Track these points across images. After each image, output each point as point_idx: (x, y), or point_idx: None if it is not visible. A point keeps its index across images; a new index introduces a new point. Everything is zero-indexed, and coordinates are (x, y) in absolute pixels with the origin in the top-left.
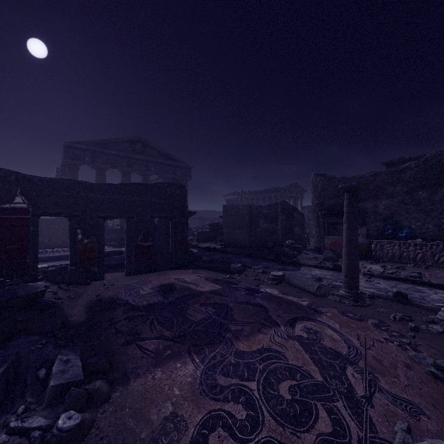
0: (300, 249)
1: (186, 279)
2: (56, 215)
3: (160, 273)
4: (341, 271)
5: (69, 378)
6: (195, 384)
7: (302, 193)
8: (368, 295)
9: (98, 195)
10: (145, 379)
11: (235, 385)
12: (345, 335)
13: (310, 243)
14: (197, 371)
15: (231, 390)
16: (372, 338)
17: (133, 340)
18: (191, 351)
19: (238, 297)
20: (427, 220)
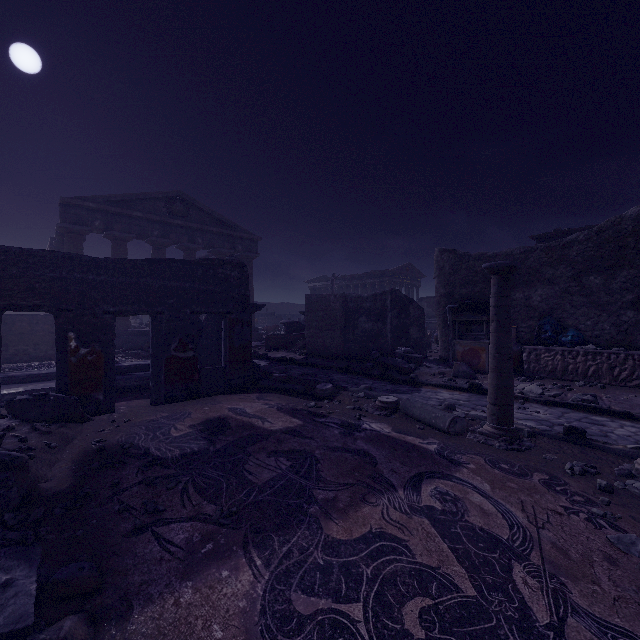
0: (418, 360)
1: (248, 410)
2: (32, 309)
3: (207, 400)
4: (481, 393)
5: (1, 625)
6: (252, 614)
7: (419, 279)
8: (527, 433)
9: (105, 277)
10: (161, 607)
11: (325, 612)
12: (501, 503)
13: (432, 351)
14: (257, 585)
15: (317, 625)
16: (544, 507)
17: (148, 525)
18: (248, 543)
19: (329, 440)
20: (601, 318)
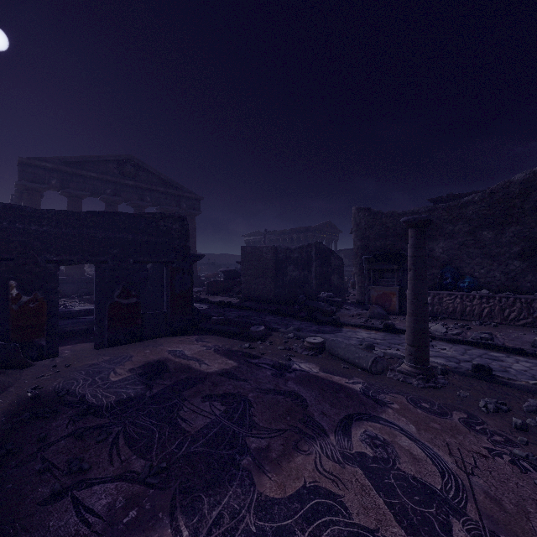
0: (339, 303)
1: (186, 353)
2: None
3: (149, 343)
4: (394, 332)
5: None
6: None
7: (337, 234)
8: (440, 370)
9: (48, 228)
10: None
11: None
12: (429, 447)
13: (349, 295)
14: None
15: None
16: (469, 449)
17: (69, 489)
18: (175, 507)
19: (262, 382)
20: (492, 267)
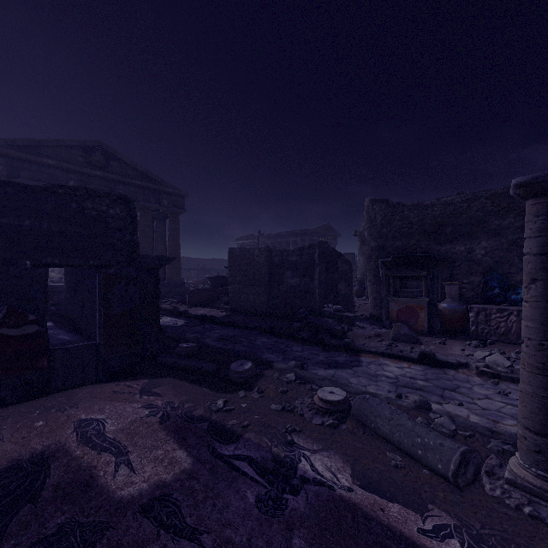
0: (351, 320)
1: (108, 427)
2: None
3: (56, 400)
4: (435, 365)
5: None
6: None
7: (336, 238)
8: None
9: None
10: None
11: None
12: None
13: (355, 306)
14: None
15: None
16: None
17: None
18: None
19: (233, 541)
20: None
